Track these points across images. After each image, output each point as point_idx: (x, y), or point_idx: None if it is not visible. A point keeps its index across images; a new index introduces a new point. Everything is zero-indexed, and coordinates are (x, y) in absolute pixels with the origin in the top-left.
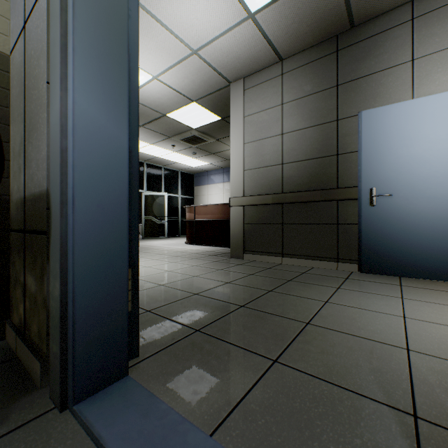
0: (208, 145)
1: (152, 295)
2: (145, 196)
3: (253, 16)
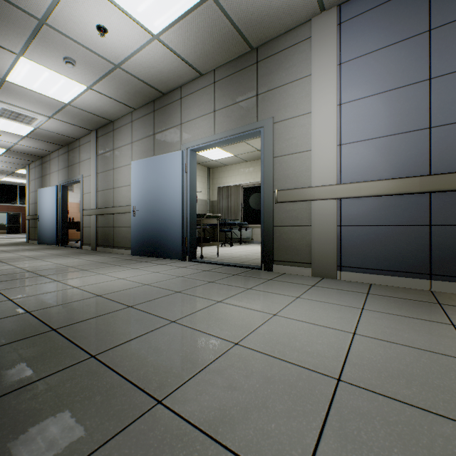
0: None
1: None
2: None
3: (2, 155)
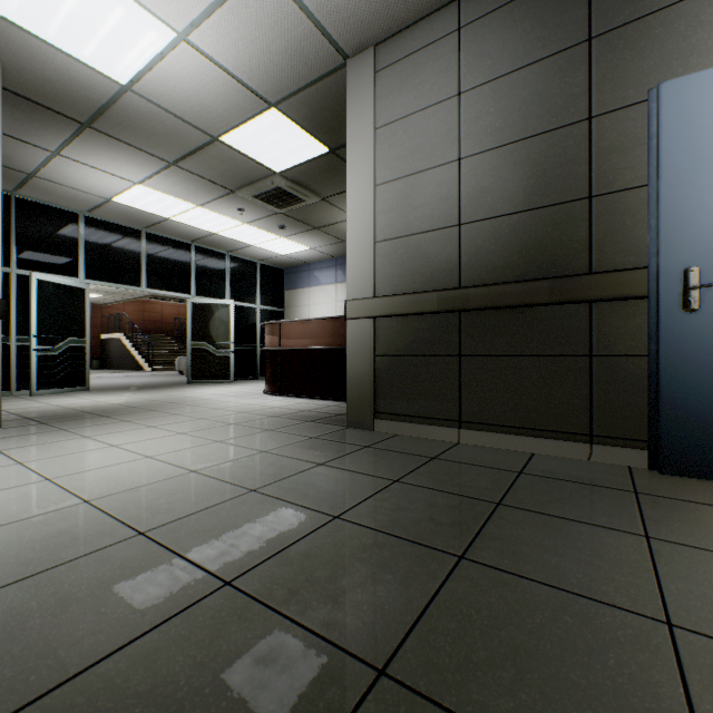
0: (308, 210)
1: (77, 593)
2: (193, 305)
3: None
